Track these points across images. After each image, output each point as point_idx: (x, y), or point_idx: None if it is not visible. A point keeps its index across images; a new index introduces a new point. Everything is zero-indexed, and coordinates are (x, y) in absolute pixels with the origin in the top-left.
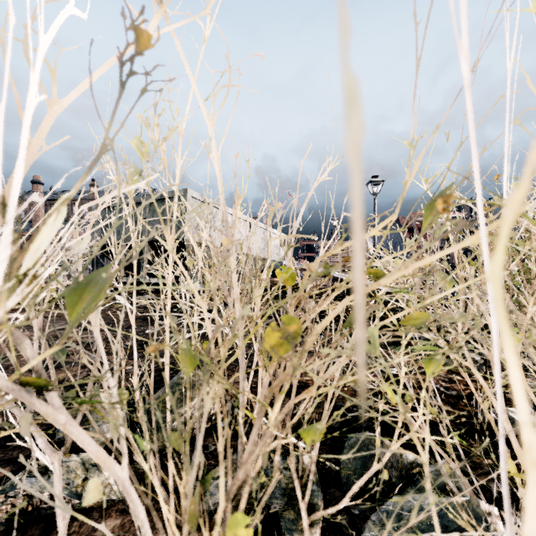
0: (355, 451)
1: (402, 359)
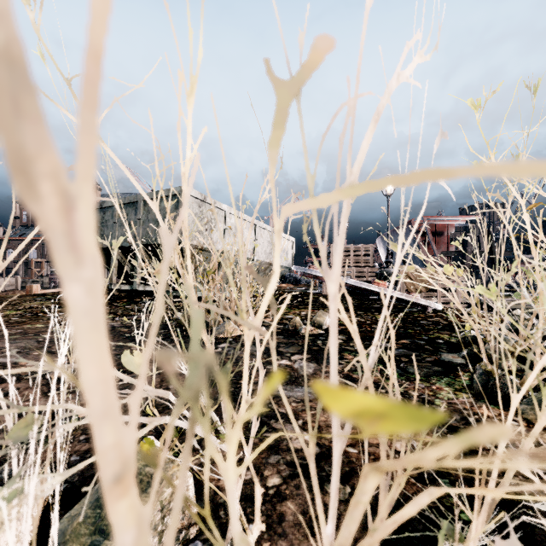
0: None
1: None
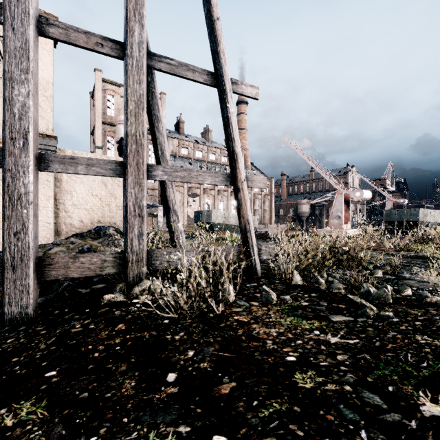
0: None
1: None
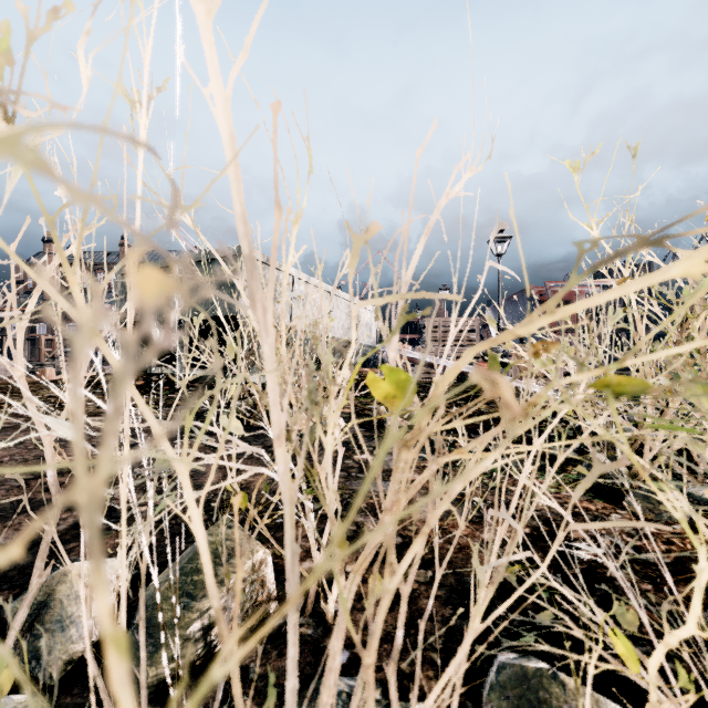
0: (512, 700)
1: (696, 611)
